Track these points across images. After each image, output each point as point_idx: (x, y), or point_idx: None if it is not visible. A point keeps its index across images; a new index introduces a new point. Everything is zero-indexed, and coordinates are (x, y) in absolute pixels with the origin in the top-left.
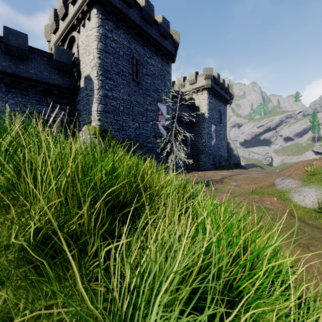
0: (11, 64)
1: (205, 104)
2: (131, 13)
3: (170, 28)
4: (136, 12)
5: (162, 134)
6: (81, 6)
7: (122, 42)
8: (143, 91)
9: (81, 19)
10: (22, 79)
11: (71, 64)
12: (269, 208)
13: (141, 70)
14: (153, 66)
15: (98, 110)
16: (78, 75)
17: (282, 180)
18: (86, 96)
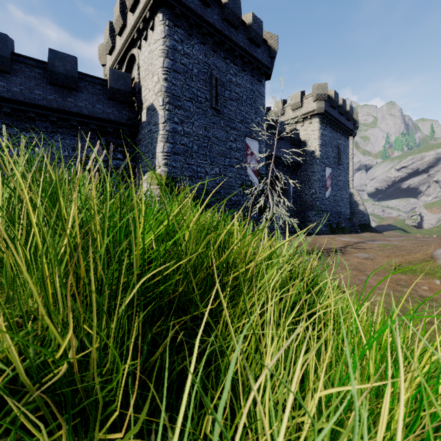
0: (58, 97)
1: (315, 137)
2: (208, 14)
3: (263, 31)
4: (215, 12)
5: (252, 182)
6: (142, 12)
7: (196, 55)
8: (225, 122)
9: (143, 30)
10: (71, 115)
11: (130, 92)
12: (428, 296)
13: (223, 93)
14: (240, 87)
15: (164, 152)
16: (138, 106)
17: None
18: (149, 133)
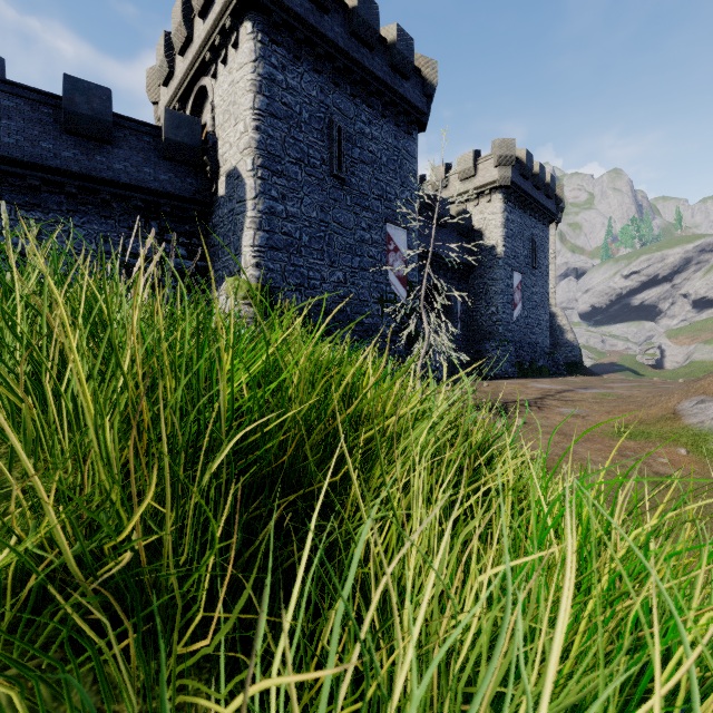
0: (79, 154)
1: (496, 224)
2: (326, 24)
3: (415, 54)
4: (337, 21)
5: (397, 294)
6: (219, 19)
7: (306, 90)
8: (354, 199)
9: (220, 47)
10: (101, 183)
11: (198, 147)
12: (667, 473)
13: (349, 152)
14: (377, 142)
15: (255, 245)
16: (213, 171)
17: (699, 405)
18: (230, 214)
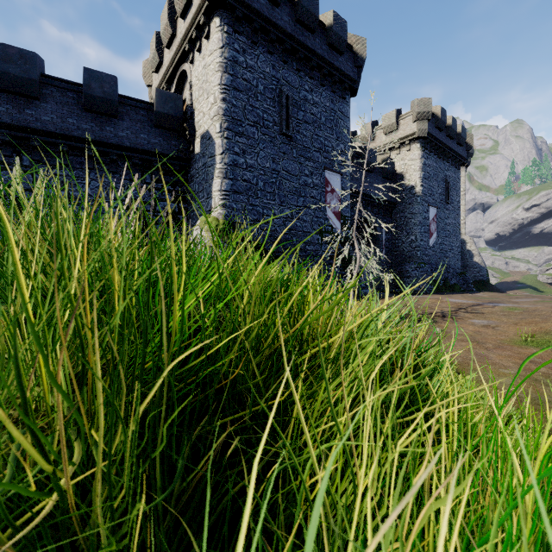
0: (95, 126)
1: (415, 168)
2: (277, 15)
3: (347, 34)
4: (285, 12)
5: (333, 227)
6: (195, 17)
7: (261, 68)
8: (299, 151)
9: (196, 39)
10: (110, 147)
11: (180, 117)
12: None
13: (295, 115)
14: (317, 106)
15: (222, 190)
16: (191, 134)
17: None
18: (204, 167)
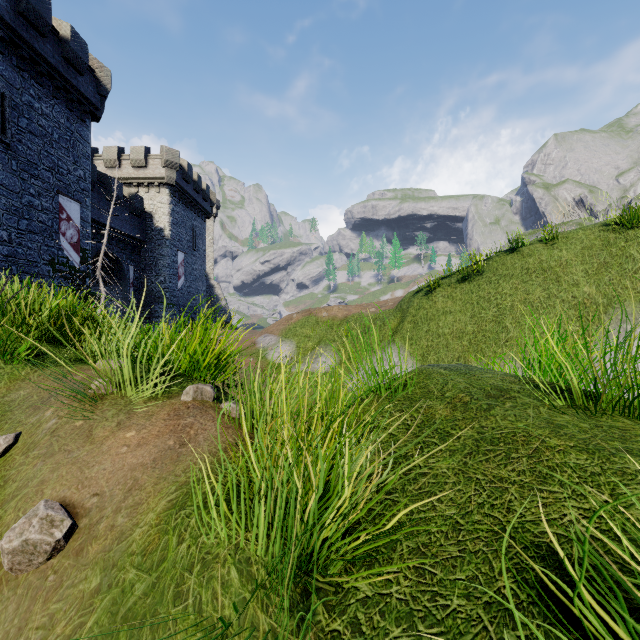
0: None
1: (164, 212)
2: None
3: (89, 54)
4: None
5: (70, 259)
6: None
7: None
8: (21, 165)
9: None
10: None
11: None
12: (242, 368)
13: (16, 120)
14: (48, 118)
15: None
16: None
17: (264, 338)
18: None
